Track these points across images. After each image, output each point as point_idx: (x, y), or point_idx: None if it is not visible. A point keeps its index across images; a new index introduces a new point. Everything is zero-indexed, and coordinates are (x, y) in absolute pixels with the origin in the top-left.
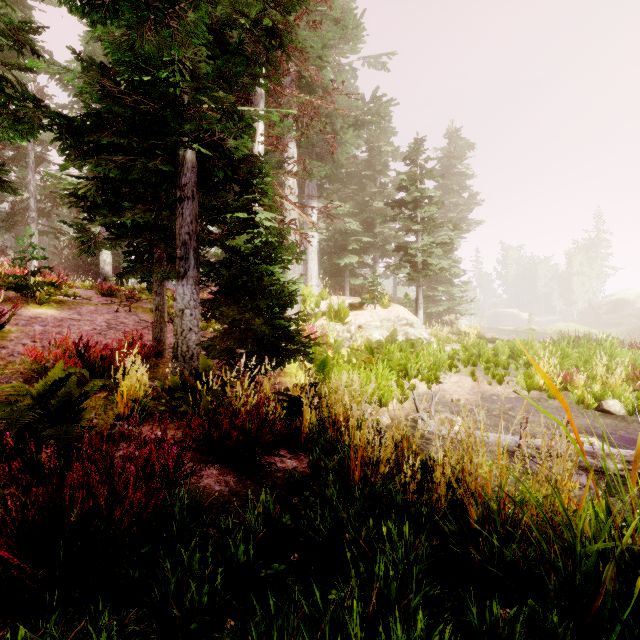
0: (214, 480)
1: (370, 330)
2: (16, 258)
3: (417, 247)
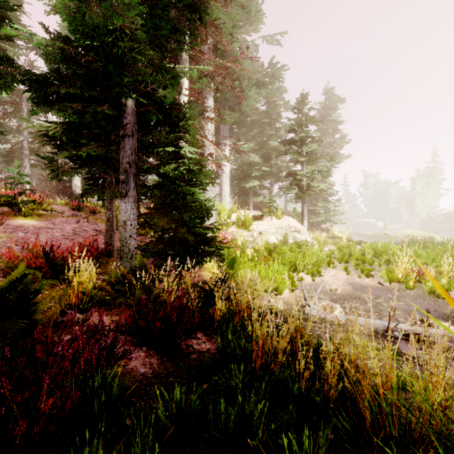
0: (140, 362)
1: (268, 235)
2: (7, 183)
3: (303, 174)
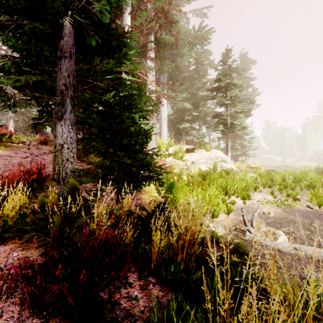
0: None
1: (199, 164)
2: None
3: (228, 114)
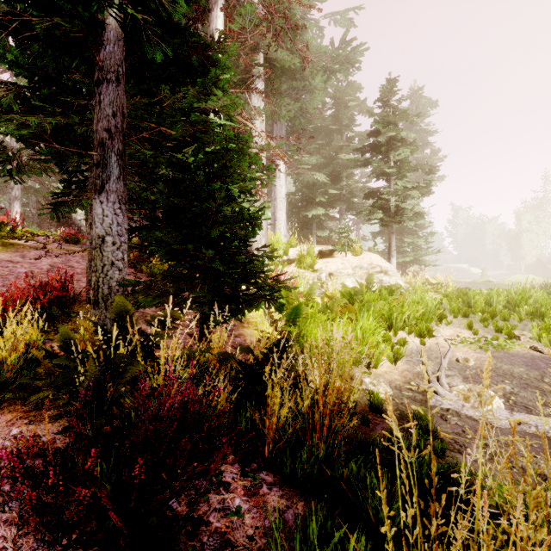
0: None
1: (342, 278)
2: None
3: (391, 191)
